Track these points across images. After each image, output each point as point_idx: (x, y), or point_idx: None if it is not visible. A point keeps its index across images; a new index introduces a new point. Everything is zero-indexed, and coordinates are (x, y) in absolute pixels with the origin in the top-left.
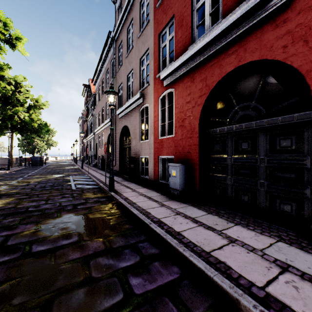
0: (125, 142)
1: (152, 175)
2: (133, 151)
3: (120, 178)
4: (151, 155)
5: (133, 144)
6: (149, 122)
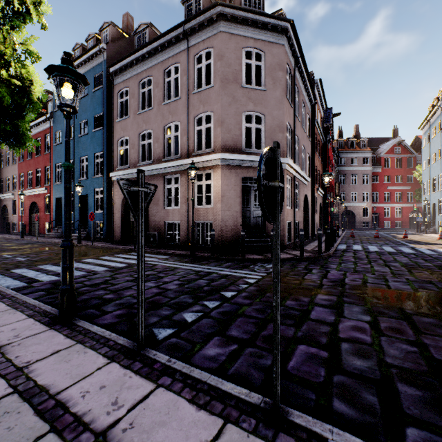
0: (6, 213)
1: (18, 230)
2: (10, 219)
3: (1, 233)
4: (17, 221)
5: (10, 216)
6: (17, 207)
